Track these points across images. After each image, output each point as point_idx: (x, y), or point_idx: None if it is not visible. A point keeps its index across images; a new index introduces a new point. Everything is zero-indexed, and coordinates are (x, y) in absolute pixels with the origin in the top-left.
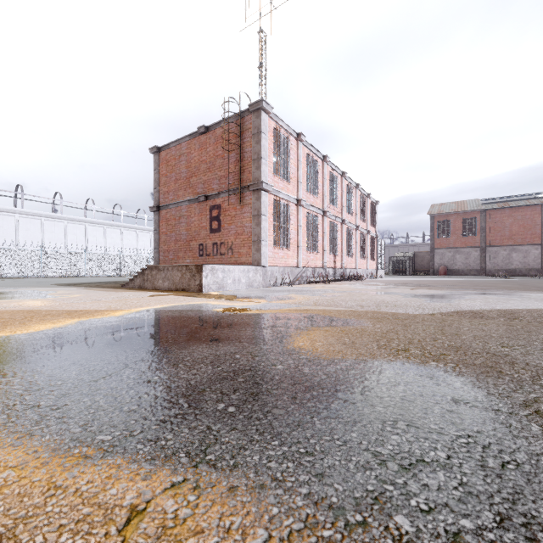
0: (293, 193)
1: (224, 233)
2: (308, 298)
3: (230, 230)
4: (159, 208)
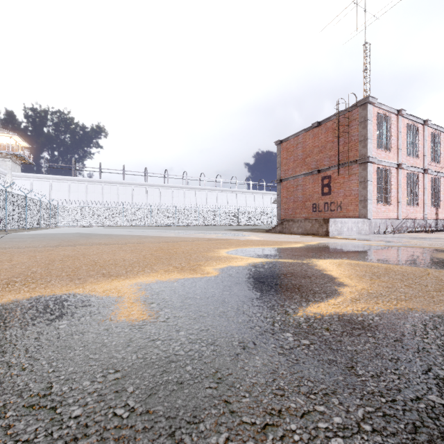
0: (393, 159)
1: (333, 195)
2: (421, 242)
3: (339, 193)
4: (281, 180)
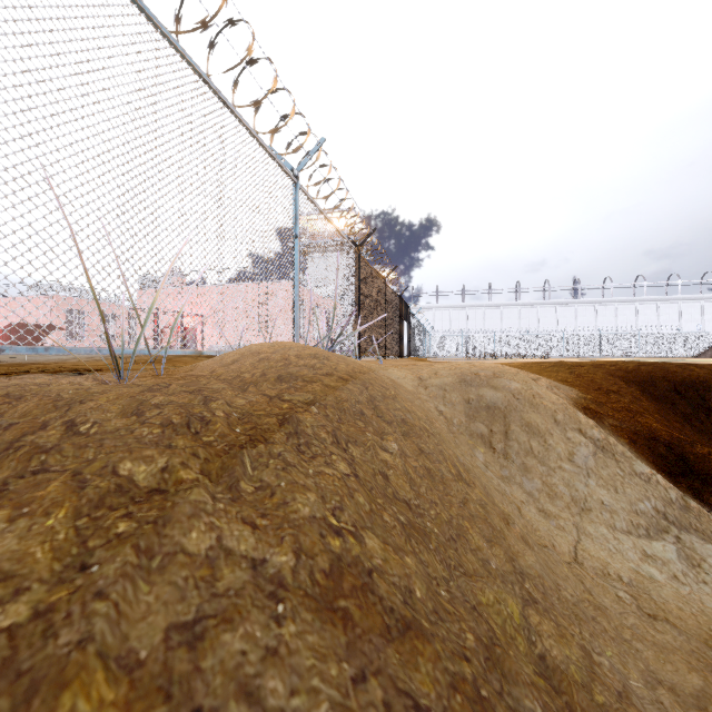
0: None
1: None
2: None
3: None
4: None
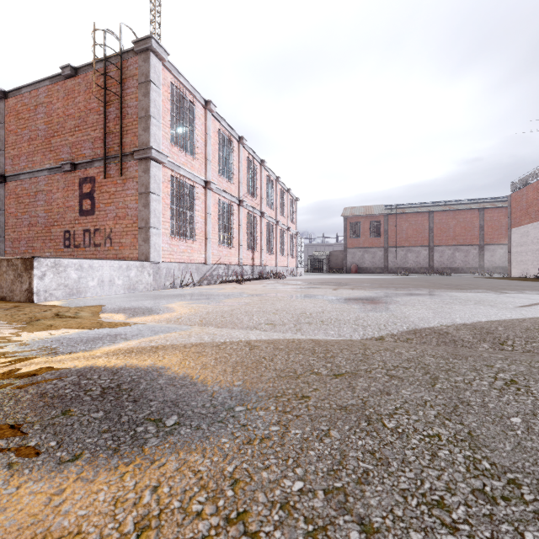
0: (199, 172)
1: (99, 216)
2: (196, 309)
3: (108, 212)
4: (6, 178)
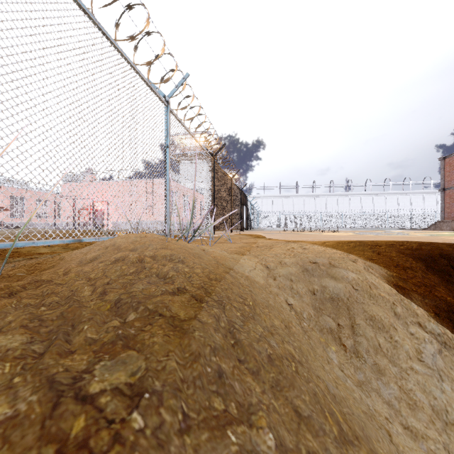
0: None
1: None
2: None
3: None
4: (444, 189)
